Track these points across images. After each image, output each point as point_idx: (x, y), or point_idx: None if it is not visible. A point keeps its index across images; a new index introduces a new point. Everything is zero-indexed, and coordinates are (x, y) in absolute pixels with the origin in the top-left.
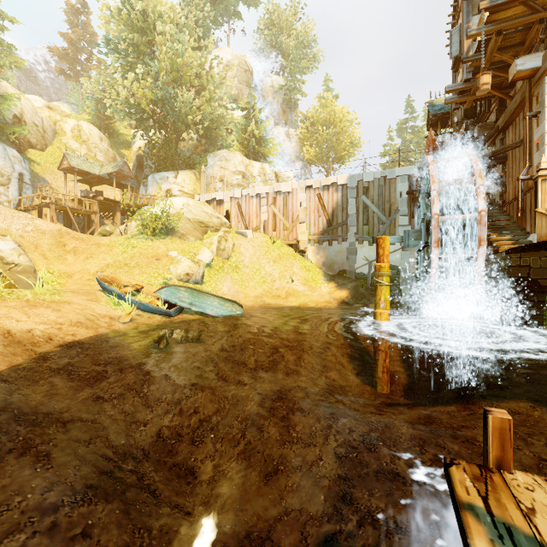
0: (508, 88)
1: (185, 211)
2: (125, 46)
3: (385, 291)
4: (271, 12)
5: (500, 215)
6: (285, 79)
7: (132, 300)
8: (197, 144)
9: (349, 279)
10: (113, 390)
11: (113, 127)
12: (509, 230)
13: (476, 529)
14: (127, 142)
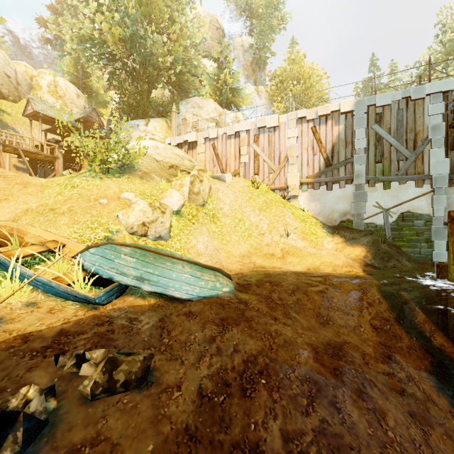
0: None
1: (152, 153)
2: None
3: None
4: None
5: None
6: (254, 37)
7: (22, 273)
8: (170, 101)
9: (359, 231)
10: None
11: (90, 86)
12: None
13: None
14: (105, 102)
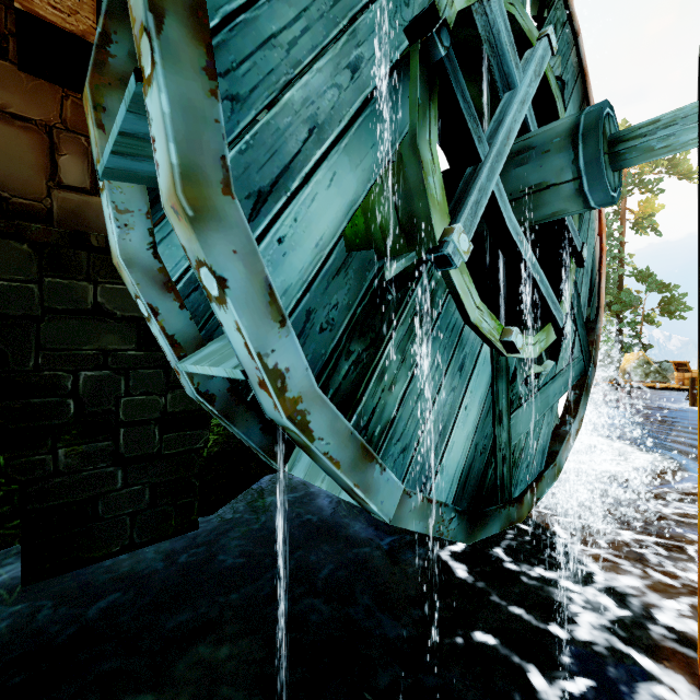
0: None
1: None
2: None
3: None
4: None
5: None
6: None
7: None
8: None
9: None
10: None
11: None
12: None
13: None
14: None
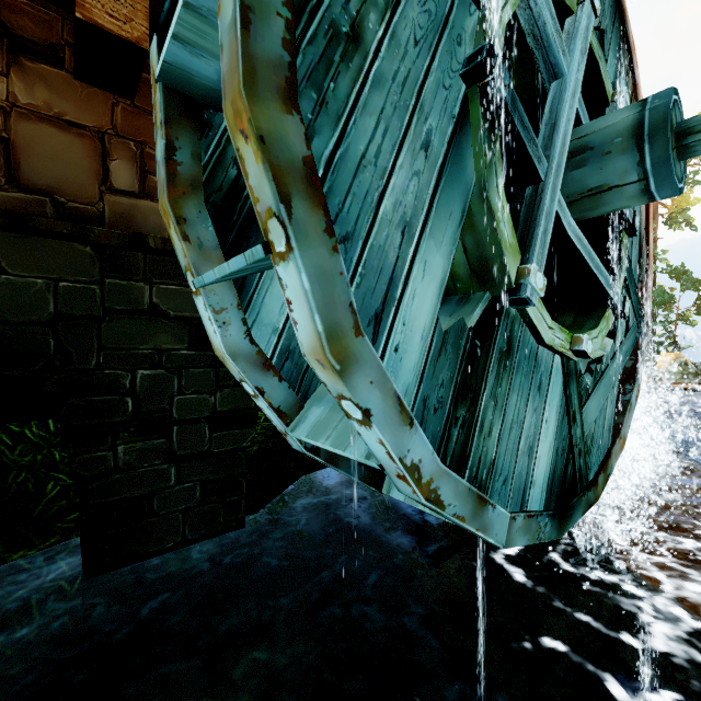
0: None
1: None
2: None
3: None
4: None
5: None
6: None
7: None
8: None
9: None
10: None
11: None
12: None
13: None
14: None
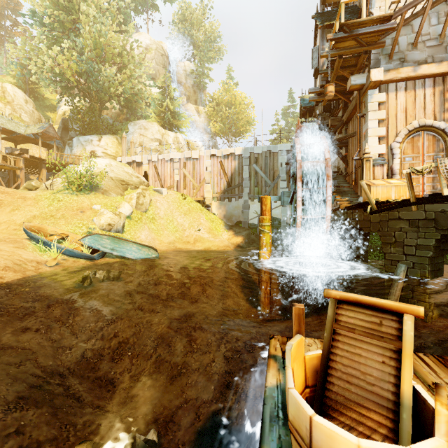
0: (349, 94)
1: (107, 170)
2: (50, 21)
3: (267, 237)
4: (184, 9)
5: (343, 183)
6: (195, 65)
7: (58, 247)
8: (119, 113)
9: (243, 228)
10: (41, 322)
11: (38, 91)
12: (348, 194)
13: (273, 365)
14: (53, 106)
